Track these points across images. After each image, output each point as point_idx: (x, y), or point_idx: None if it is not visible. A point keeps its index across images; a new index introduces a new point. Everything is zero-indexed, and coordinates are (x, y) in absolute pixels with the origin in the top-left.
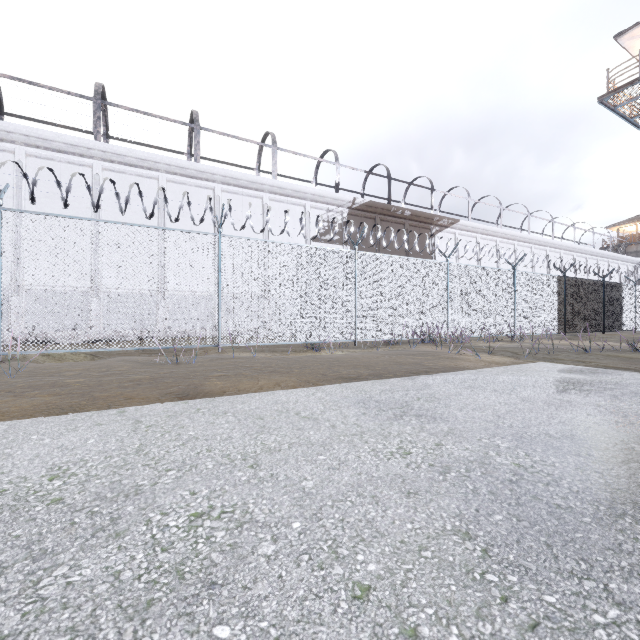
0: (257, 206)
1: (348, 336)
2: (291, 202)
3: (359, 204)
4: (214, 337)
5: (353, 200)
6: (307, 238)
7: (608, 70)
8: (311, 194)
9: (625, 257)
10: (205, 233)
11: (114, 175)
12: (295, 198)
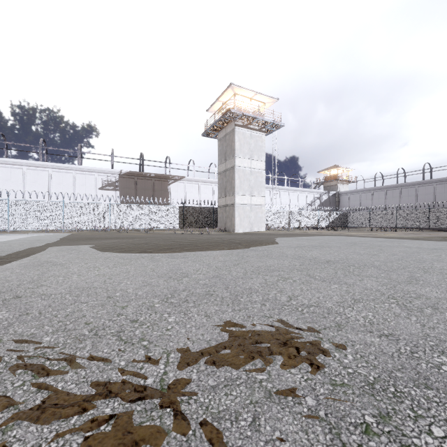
0: (70, 176)
1: (60, 228)
2: (88, 174)
3: (124, 173)
4: (7, 228)
5: (120, 171)
6: (96, 188)
7: (205, 124)
8: (97, 170)
9: (310, 190)
10: (3, 199)
11: (4, 168)
12: (90, 172)
